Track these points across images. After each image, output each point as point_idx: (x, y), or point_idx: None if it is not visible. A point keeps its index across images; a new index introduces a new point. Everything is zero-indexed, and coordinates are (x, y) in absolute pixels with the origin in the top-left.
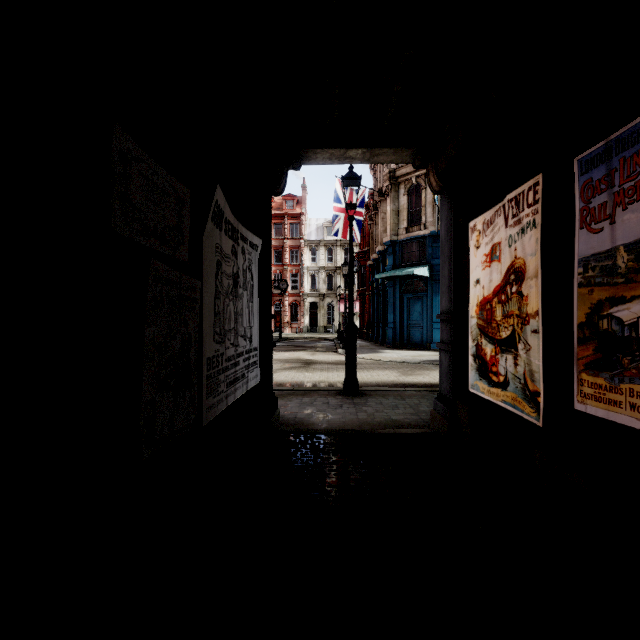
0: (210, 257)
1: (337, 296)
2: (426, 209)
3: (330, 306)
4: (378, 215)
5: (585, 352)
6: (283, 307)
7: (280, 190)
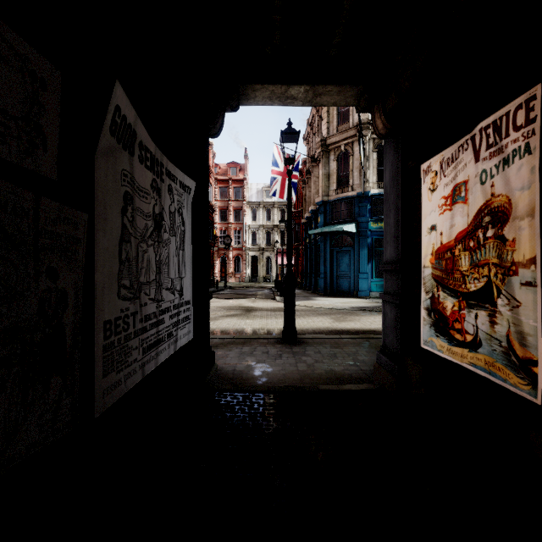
0: (111, 185)
1: (274, 250)
2: (353, 173)
3: (268, 259)
4: (310, 179)
5: None
6: (228, 260)
7: (216, 130)
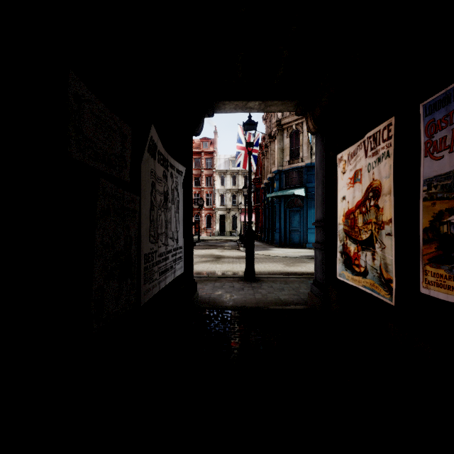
0: (146, 179)
1: (239, 210)
2: (303, 147)
3: (234, 217)
4: (268, 152)
5: (429, 250)
6: (201, 218)
7: (199, 131)
